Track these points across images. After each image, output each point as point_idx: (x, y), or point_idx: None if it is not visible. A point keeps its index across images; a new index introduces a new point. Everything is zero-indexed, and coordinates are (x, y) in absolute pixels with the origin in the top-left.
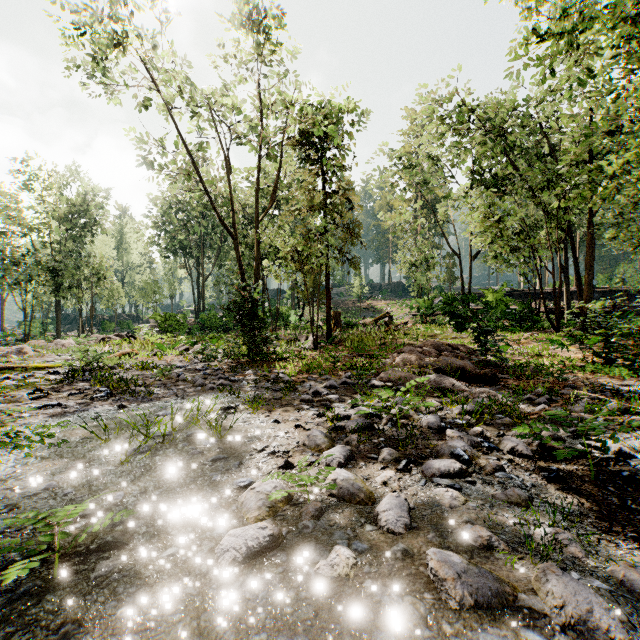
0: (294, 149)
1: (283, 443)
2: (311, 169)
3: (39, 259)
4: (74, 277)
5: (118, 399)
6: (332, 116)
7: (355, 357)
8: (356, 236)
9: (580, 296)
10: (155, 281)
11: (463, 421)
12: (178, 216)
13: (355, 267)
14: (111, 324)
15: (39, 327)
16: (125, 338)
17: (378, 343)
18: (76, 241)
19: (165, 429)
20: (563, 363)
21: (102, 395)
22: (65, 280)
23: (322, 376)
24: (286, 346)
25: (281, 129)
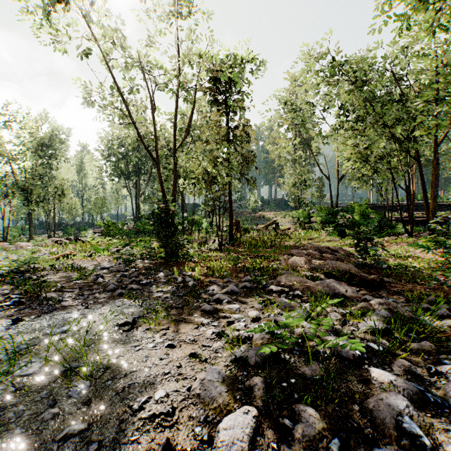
0: (204, 95)
1: (170, 390)
2: (217, 109)
3: (14, 181)
4: (40, 194)
5: (23, 308)
6: (234, 66)
7: (252, 258)
8: (252, 162)
9: (426, 208)
10: (103, 197)
11: (379, 347)
12: (120, 149)
13: (251, 186)
14: (72, 229)
15: (19, 231)
16: (72, 241)
17: (269, 245)
18: (45, 168)
19: (11, 381)
20: (432, 265)
21: (9, 304)
22: (34, 196)
23: (224, 278)
24: (197, 248)
25: (193, 75)
